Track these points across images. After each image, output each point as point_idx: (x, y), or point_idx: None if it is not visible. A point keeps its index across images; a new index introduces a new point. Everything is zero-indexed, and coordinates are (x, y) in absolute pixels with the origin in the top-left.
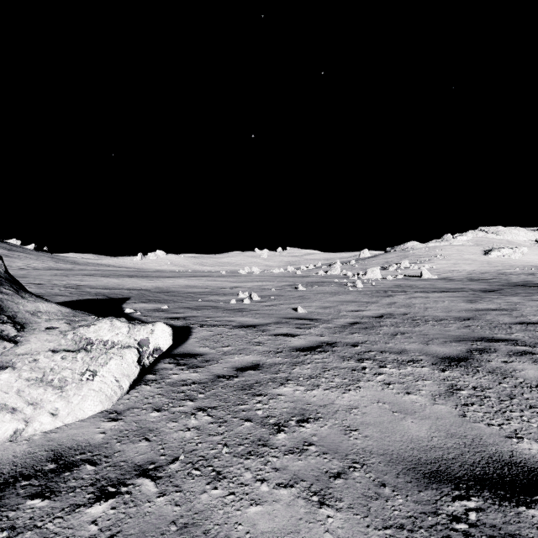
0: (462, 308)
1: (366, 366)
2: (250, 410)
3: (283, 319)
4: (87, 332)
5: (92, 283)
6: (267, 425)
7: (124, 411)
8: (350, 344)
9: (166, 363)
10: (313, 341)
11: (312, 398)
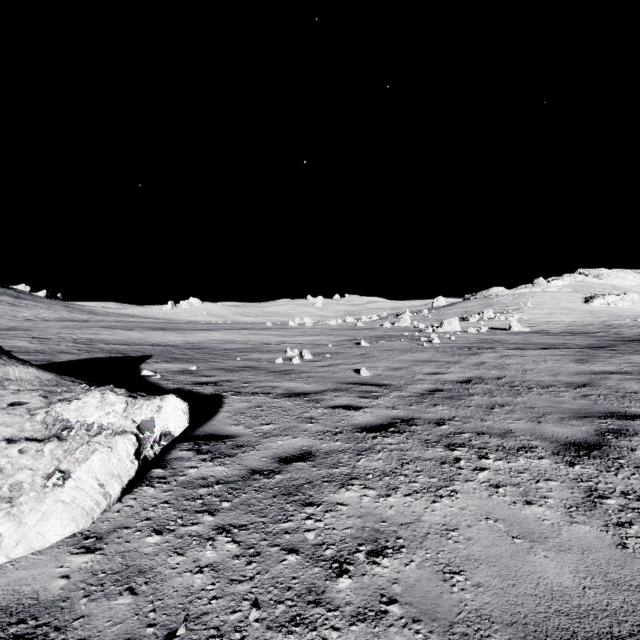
0: (572, 371)
1: (460, 457)
2: (296, 532)
3: (343, 384)
4: (66, 410)
5: (109, 337)
6: (322, 561)
7: (108, 533)
8: (434, 421)
9: (182, 450)
10: (384, 417)
11: (388, 511)
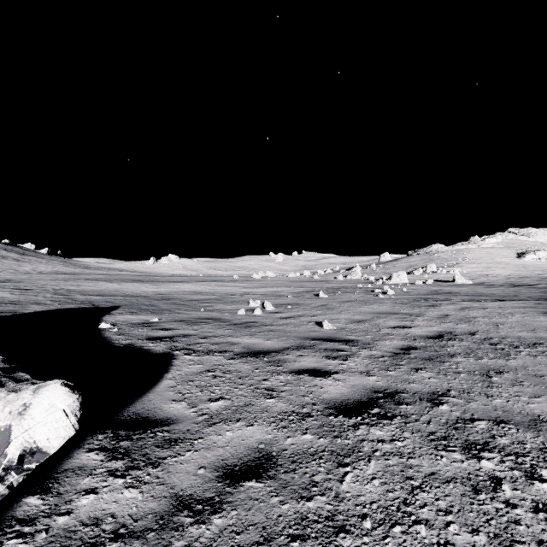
0: None
1: (496, 475)
2: None
3: (306, 340)
4: None
5: (88, 289)
6: None
7: None
8: (426, 396)
9: (90, 450)
10: (360, 388)
11: None
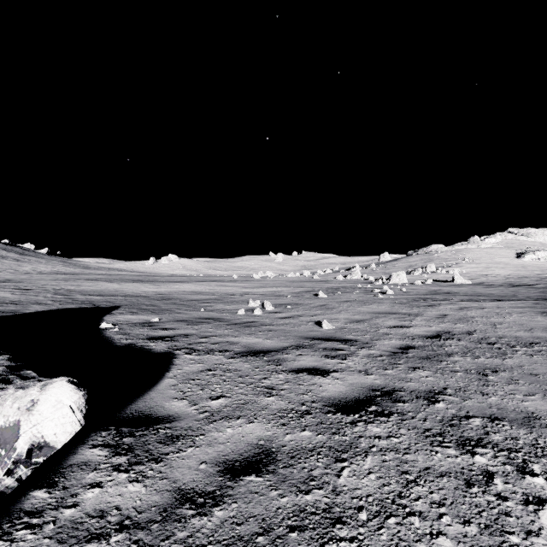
0: (546, 325)
1: (489, 470)
2: None
3: (305, 339)
4: None
5: (88, 289)
6: None
7: None
8: (423, 394)
9: (94, 446)
10: (358, 386)
11: None
